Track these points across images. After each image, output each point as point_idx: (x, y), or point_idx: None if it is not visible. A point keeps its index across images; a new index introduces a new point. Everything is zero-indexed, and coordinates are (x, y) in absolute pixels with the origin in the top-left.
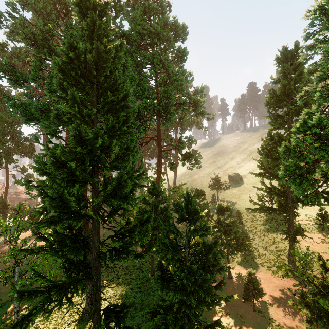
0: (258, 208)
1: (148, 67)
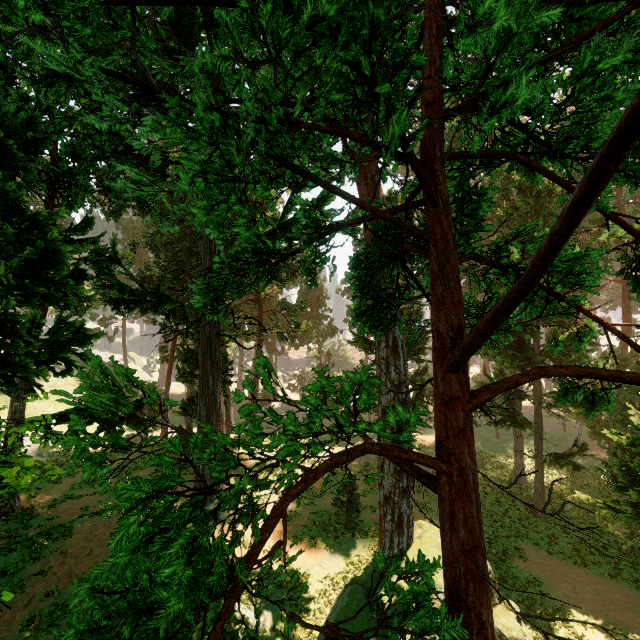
0: None
1: None
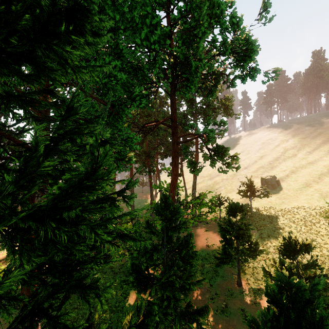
0: None
1: None
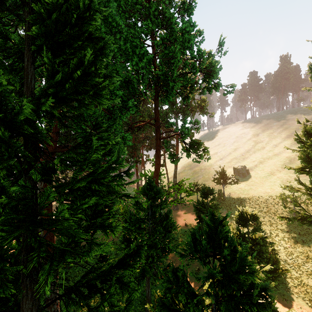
0: (297, 218)
1: None
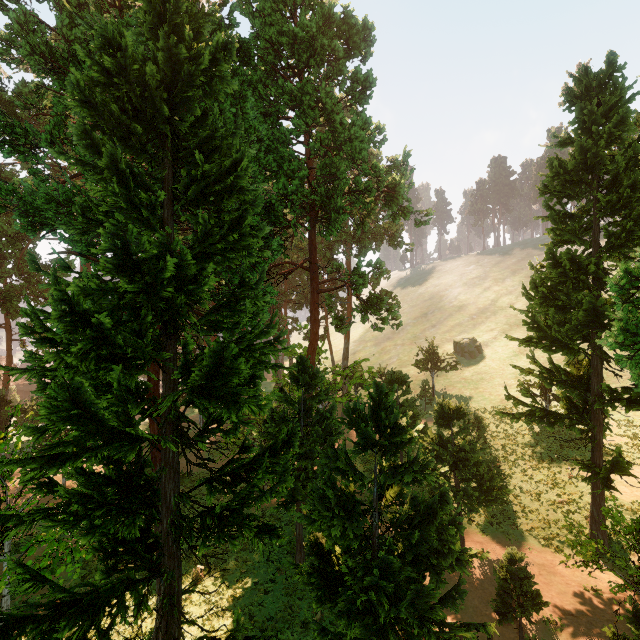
0: (524, 414)
1: (290, 117)
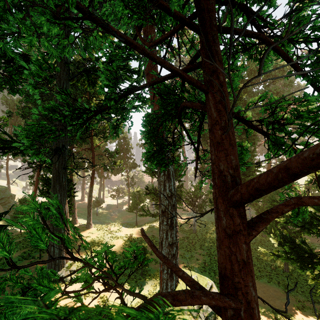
0: None
1: None
